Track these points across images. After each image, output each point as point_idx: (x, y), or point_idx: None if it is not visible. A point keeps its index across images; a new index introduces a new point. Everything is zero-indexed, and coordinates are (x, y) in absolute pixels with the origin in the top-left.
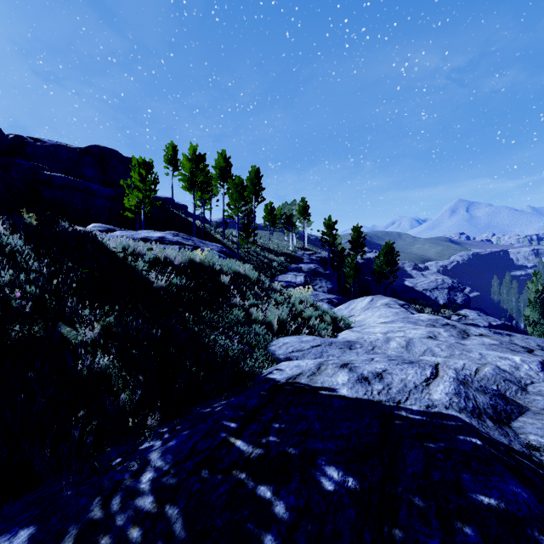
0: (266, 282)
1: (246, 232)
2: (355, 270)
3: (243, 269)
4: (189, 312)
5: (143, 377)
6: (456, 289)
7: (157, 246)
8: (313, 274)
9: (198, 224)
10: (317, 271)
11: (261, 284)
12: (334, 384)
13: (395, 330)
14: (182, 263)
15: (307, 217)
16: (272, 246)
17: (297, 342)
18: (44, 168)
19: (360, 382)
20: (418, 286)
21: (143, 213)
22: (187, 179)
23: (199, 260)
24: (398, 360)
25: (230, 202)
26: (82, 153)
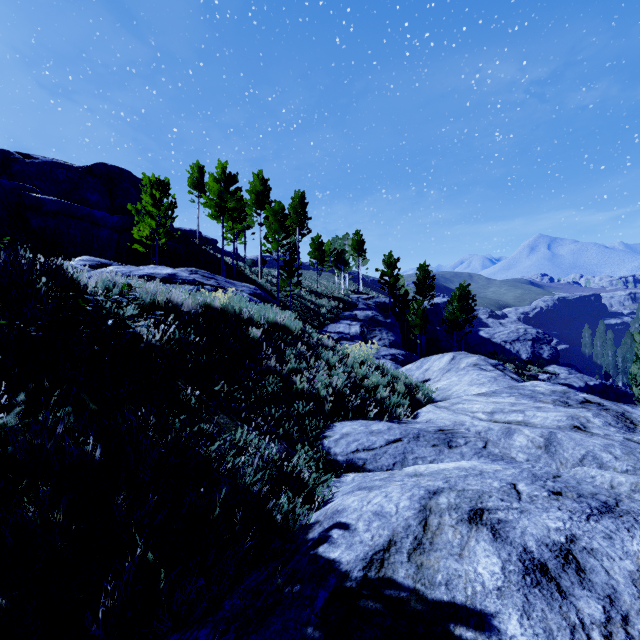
0: (313, 336)
1: (288, 271)
2: (422, 318)
3: (282, 317)
4: (195, 386)
5: (4, 602)
6: (542, 341)
7: (157, 285)
8: (371, 324)
9: (229, 262)
10: (376, 319)
11: (306, 338)
12: (478, 592)
13: (507, 409)
14: (192, 310)
15: (362, 253)
16: (320, 288)
17: (363, 434)
18: (33, 190)
19: (537, 586)
20: (496, 337)
21: (156, 246)
22: (214, 205)
23: (220, 305)
24: (572, 497)
25: (268, 234)
26: (84, 173)
